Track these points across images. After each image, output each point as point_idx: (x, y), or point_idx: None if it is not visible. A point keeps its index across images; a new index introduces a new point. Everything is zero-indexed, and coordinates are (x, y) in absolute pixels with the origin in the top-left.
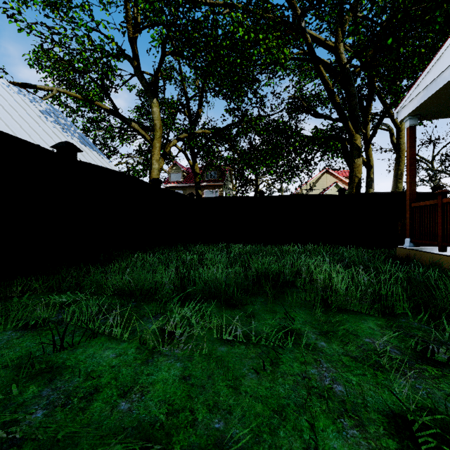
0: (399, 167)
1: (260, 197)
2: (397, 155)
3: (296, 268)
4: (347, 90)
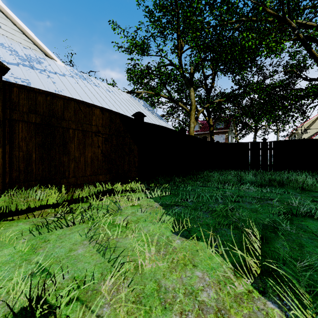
0: None
1: (263, 142)
2: None
3: (289, 179)
4: None
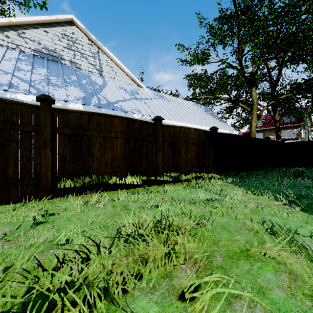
0: None
1: None
2: None
3: None
4: None
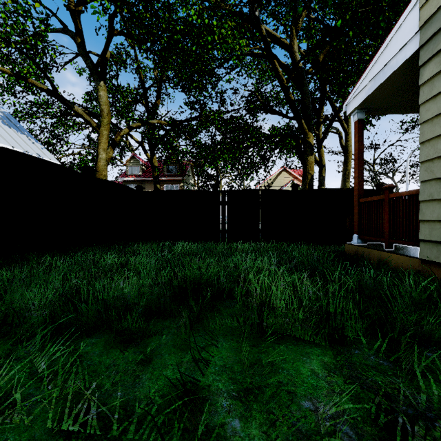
0: (347, 168)
1: (214, 192)
2: (345, 156)
3: (238, 273)
4: (301, 89)
